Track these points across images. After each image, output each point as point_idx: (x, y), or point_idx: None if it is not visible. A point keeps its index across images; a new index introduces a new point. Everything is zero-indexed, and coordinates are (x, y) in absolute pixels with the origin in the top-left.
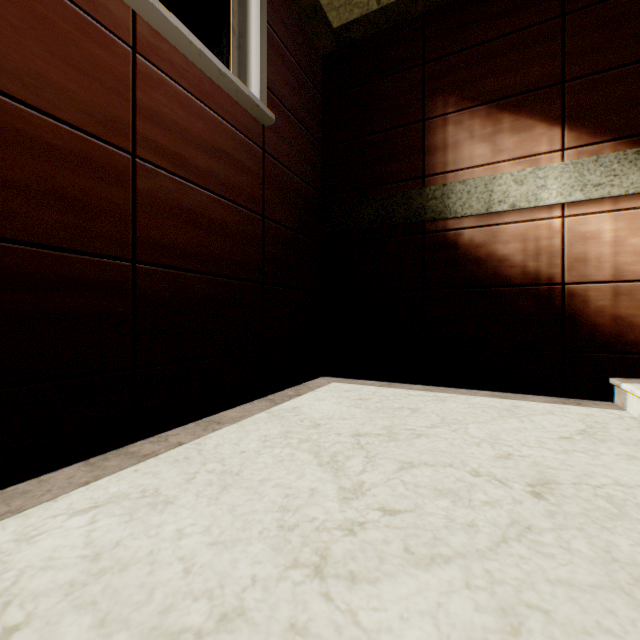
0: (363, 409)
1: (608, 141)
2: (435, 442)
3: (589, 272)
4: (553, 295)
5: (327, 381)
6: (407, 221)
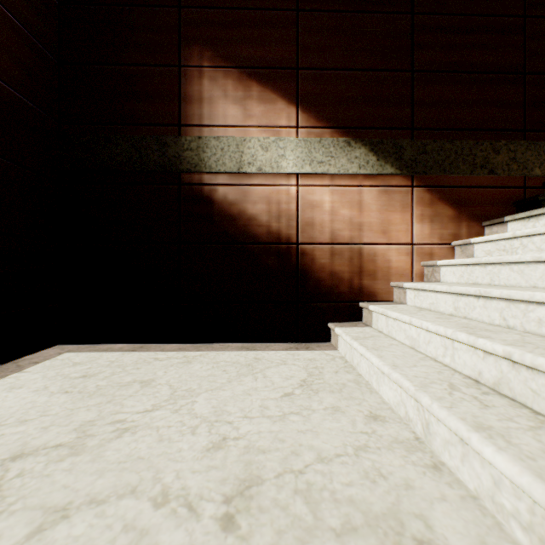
0: (73, 395)
1: (328, 128)
2: (139, 440)
3: (316, 235)
4: (291, 253)
5: (59, 351)
6: (162, 169)
